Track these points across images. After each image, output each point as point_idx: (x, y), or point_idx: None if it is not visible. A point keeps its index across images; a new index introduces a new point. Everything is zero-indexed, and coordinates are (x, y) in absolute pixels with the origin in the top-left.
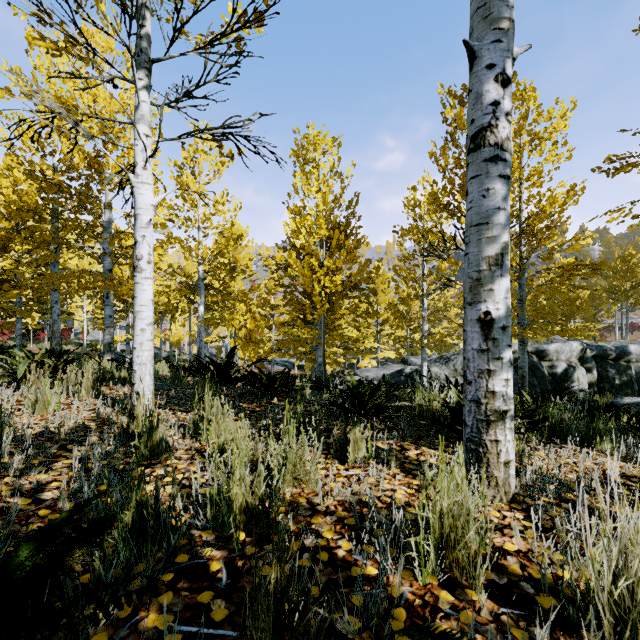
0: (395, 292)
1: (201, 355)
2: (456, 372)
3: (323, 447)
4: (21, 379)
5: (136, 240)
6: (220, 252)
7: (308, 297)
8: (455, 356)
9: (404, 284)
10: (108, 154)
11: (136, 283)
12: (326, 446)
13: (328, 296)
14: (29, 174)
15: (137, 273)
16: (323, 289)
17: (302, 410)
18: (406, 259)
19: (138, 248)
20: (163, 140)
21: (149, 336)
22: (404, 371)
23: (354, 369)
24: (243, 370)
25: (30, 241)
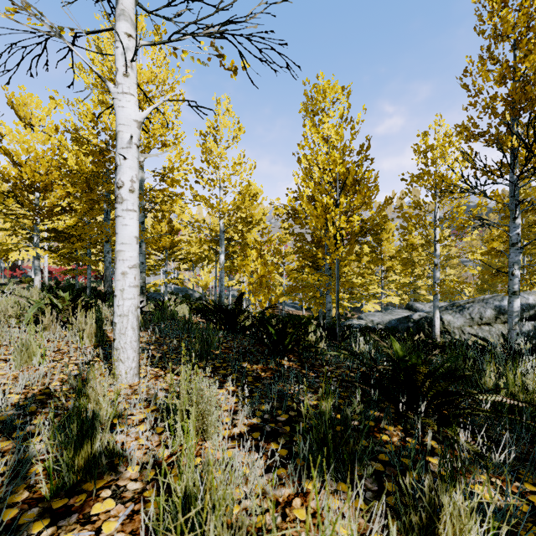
0: (403, 239)
1: (222, 297)
2: (472, 321)
3: (370, 486)
4: (38, 322)
5: (116, 164)
6: (237, 207)
7: (316, 246)
8: (470, 304)
9: (414, 231)
10: (81, 57)
11: (117, 216)
12: (376, 484)
13: (342, 239)
14: (75, 140)
15: (117, 204)
16: (337, 232)
17: (330, 410)
18: (417, 205)
19: (118, 173)
20: (150, 43)
21: (132, 281)
22: (412, 317)
23: (356, 312)
24: (254, 315)
25: (80, 199)
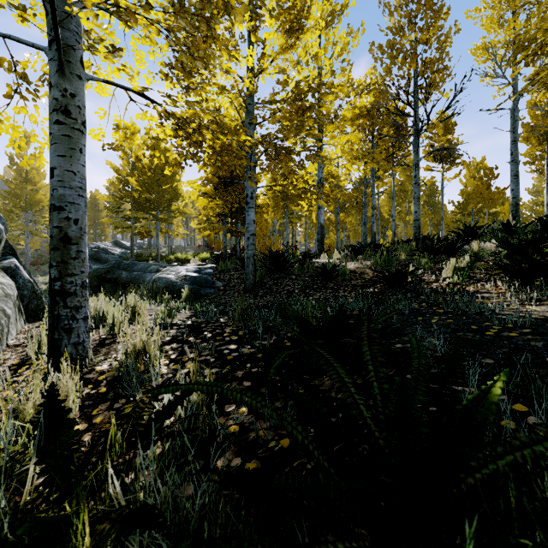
0: None
1: None
2: None
3: None
4: None
5: None
6: None
7: None
8: None
9: None
10: None
11: None
12: None
13: None
14: None
15: None
16: None
17: None
18: None
19: None
20: None
21: None
22: None
23: None
24: None
25: None
